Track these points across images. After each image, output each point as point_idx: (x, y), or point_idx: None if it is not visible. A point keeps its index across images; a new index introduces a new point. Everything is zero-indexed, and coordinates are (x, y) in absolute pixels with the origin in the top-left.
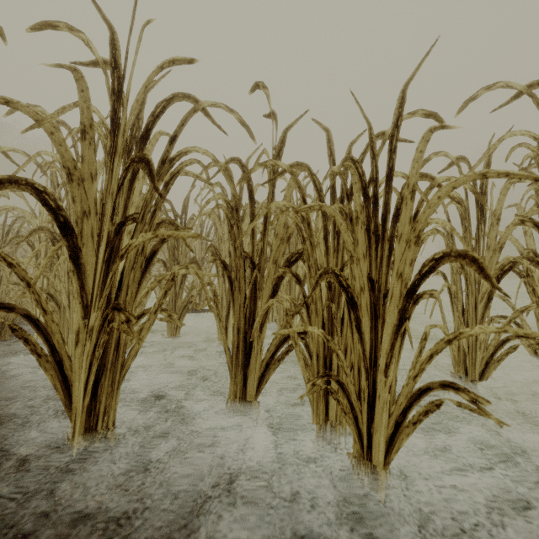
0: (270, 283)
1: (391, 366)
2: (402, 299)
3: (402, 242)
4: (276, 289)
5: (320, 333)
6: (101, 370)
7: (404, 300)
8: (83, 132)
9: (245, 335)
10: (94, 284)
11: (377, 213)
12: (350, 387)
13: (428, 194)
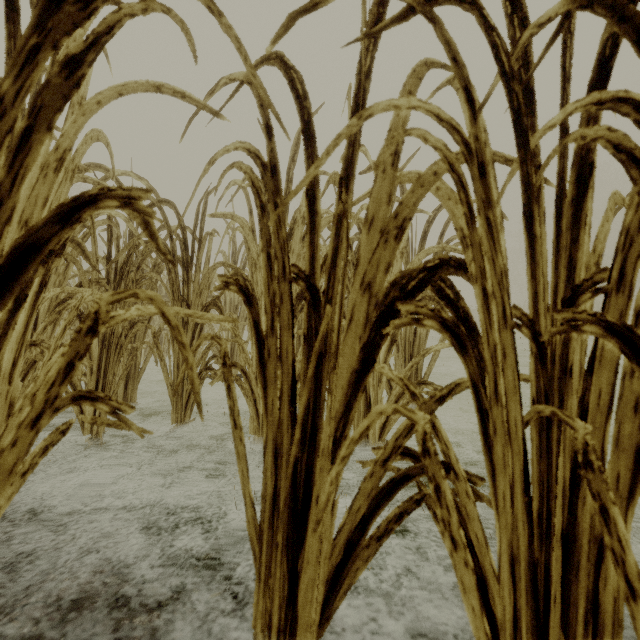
0: (356, 340)
1: None
2: None
3: None
4: (371, 355)
5: None
6: None
7: None
8: None
9: (294, 467)
10: None
11: None
12: None
13: None
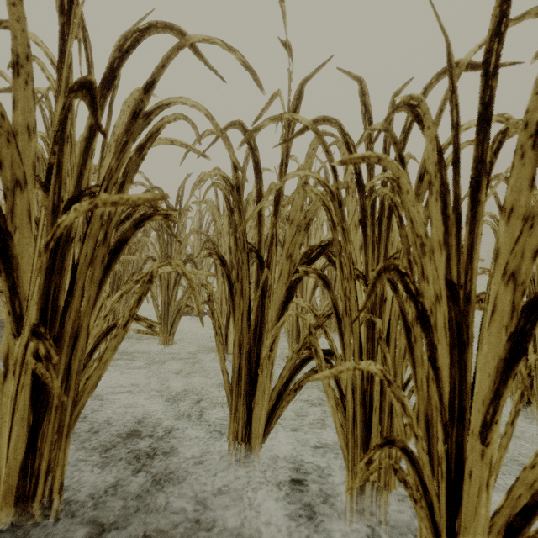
0: (283, 285)
1: (494, 426)
2: (516, 315)
3: (516, 219)
4: (291, 293)
5: (377, 371)
6: (43, 411)
7: (521, 316)
8: (16, 67)
9: (249, 355)
10: (30, 287)
11: (458, 177)
12: (421, 456)
13: None
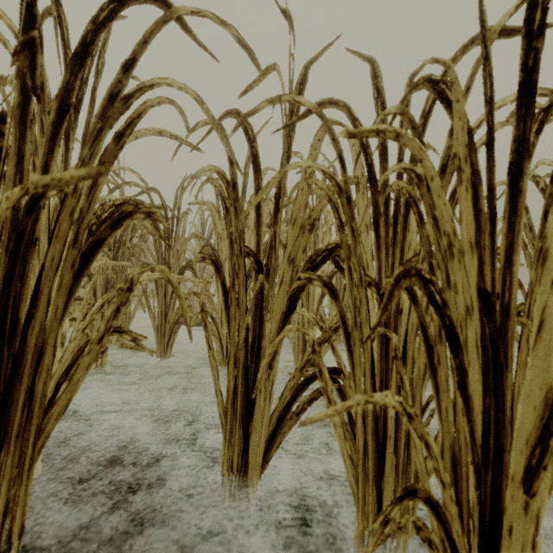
0: (285, 294)
1: (542, 472)
2: None
3: None
4: (294, 303)
5: (395, 403)
6: (0, 441)
7: None
8: None
9: (246, 373)
10: None
11: (492, 163)
12: (449, 506)
13: None
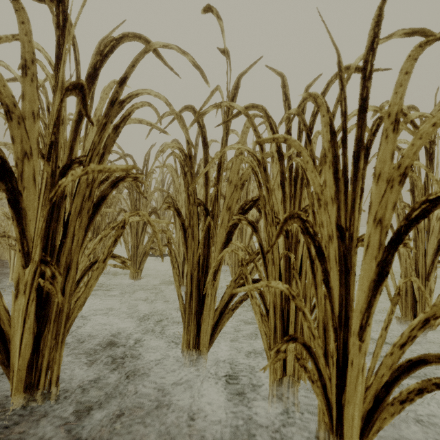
0: (224, 230)
1: (367, 328)
2: (381, 249)
3: (382, 181)
4: (230, 236)
5: (284, 288)
6: (44, 323)
7: (385, 250)
8: (24, 68)
9: (198, 283)
10: (35, 231)
11: (346, 151)
12: (318, 350)
13: (400, 132)
